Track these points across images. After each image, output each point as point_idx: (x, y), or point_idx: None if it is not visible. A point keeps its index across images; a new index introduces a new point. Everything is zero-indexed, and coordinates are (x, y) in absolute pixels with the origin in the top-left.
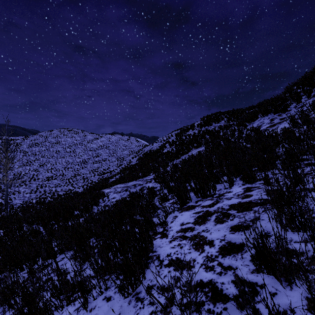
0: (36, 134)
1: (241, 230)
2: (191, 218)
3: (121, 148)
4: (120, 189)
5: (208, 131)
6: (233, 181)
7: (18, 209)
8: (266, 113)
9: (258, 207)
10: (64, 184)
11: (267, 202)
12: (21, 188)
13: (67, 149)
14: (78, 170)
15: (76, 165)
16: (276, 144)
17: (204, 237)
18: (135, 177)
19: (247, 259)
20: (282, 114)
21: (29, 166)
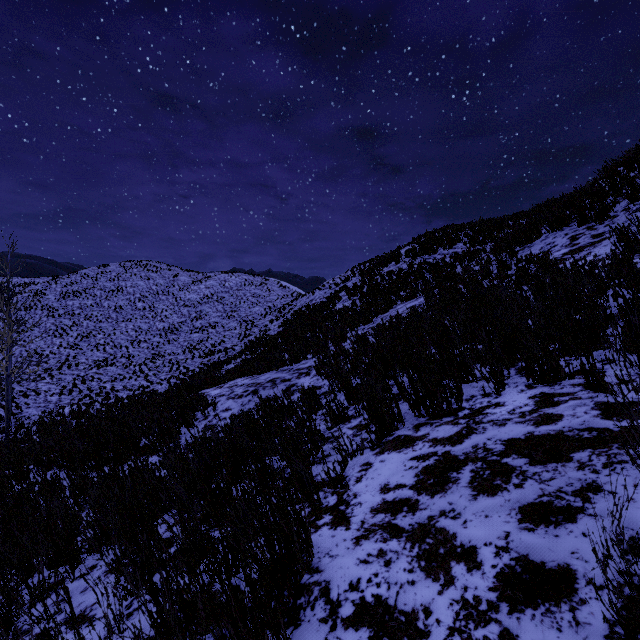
0: (75, 272)
1: (554, 522)
2: (408, 473)
3: (249, 301)
4: (242, 389)
5: (431, 265)
6: (503, 378)
7: (34, 428)
8: (560, 224)
9: (587, 453)
10: (131, 375)
11: (609, 439)
12: (43, 383)
13: (137, 303)
14: (159, 345)
15: (155, 335)
16: (599, 290)
17: (450, 536)
18: (275, 364)
19: (596, 631)
20: (596, 226)
21: (60, 337)
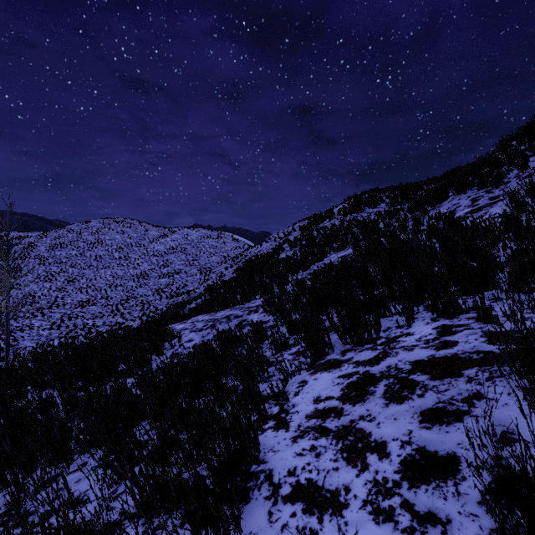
0: (62, 227)
1: (446, 422)
2: (335, 388)
3: (207, 251)
4: (203, 324)
5: (358, 222)
6: (413, 313)
7: (29, 357)
8: (463, 188)
9: (474, 370)
10: (109, 313)
11: (492, 359)
12: (35, 320)
13: (114, 253)
14: (132, 288)
15: (129, 280)
16: (492, 242)
17: (366, 434)
18: (229, 303)
19: (472, 499)
20: (493, 190)
21: (50, 282)
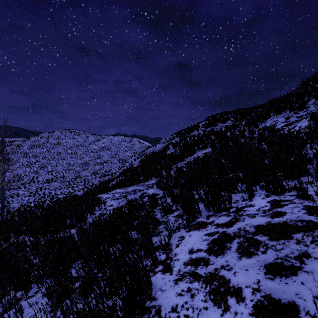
0: (37, 135)
1: (285, 275)
2: (203, 243)
3: (123, 149)
4: (119, 195)
5: (214, 132)
6: (253, 191)
7: (16, 213)
8: (280, 111)
9: (301, 235)
10: (64, 186)
11: (312, 226)
12: (20, 190)
13: (68, 150)
14: (79, 172)
15: (77, 166)
16: (303, 145)
17: (226, 281)
18: (135, 182)
19: None
20: (299, 112)
21: (30, 167)
